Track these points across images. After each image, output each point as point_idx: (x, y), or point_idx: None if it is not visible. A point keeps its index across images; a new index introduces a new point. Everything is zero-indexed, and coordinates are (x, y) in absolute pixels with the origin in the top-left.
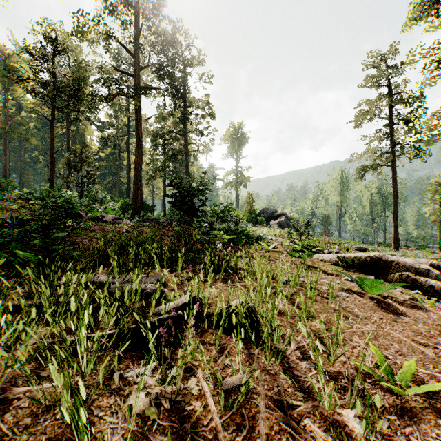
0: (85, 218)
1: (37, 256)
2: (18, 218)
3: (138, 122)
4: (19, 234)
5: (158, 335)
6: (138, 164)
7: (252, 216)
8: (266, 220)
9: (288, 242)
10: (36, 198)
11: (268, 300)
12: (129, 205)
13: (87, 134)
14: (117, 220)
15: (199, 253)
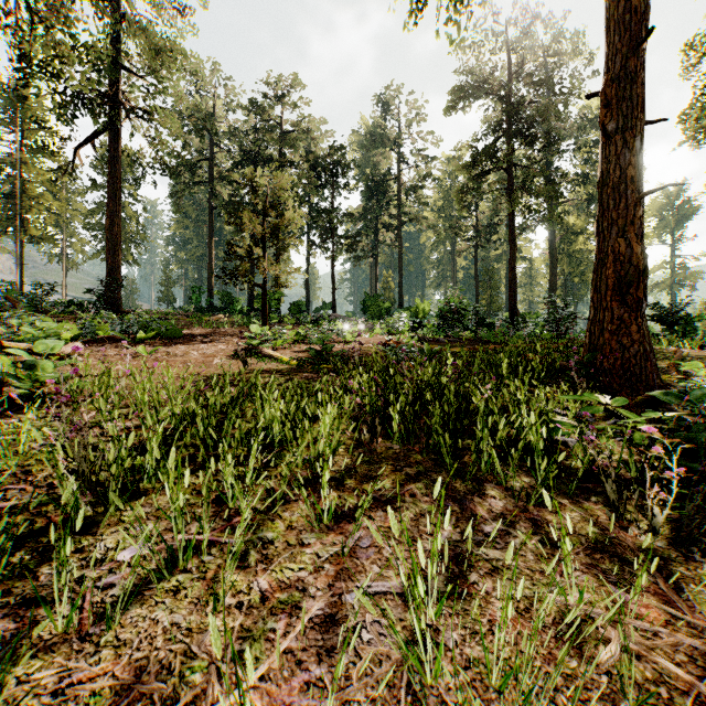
0: None
1: None
2: None
3: (552, 242)
4: None
5: (699, 348)
6: (553, 284)
7: None
8: None
9: None
10: None
11: None
12: None
13: None
14: None
15: None
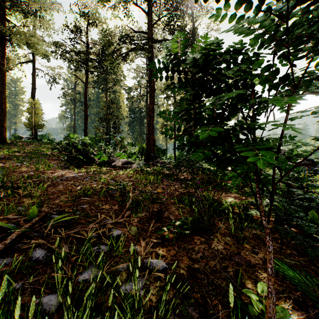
0: (97, 162)
1: None
2: None
3: (150, 73)
4: None
5: None
6: (151, 111)
7: None
8: None
9: None
10: None
11: None
12: (145, 149)
13: (121, 98)
14: (127, 164)
15: None
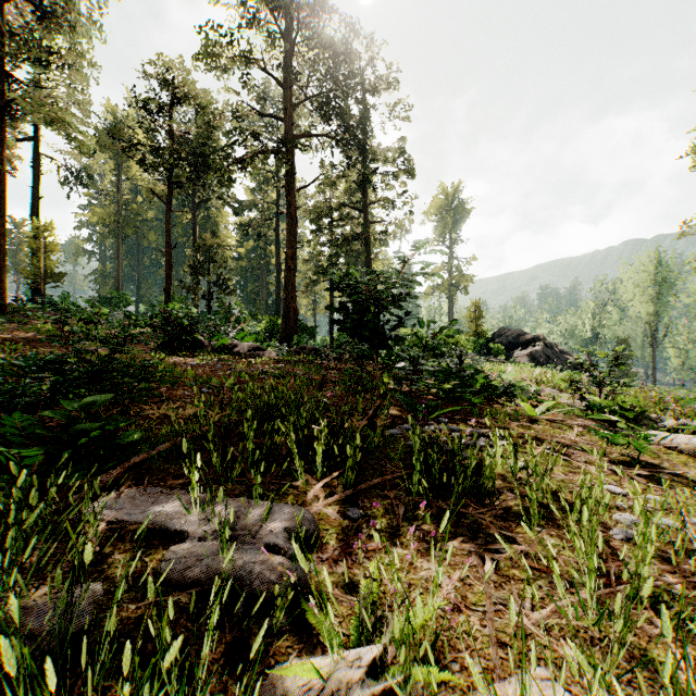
0: (208, 347)
1: (47, 446)
2: (35, 360)
3: (289, 193)
4: (51, 388)
5: None
6: (290, 260)
7: (480, 343)
8: (505, 350)
9: (568, 398)
10: (79, 318)
11: (626, 637)
12: (277, 326)
13: (222, 221)
14: (256, 350)
15: (392, 424)
